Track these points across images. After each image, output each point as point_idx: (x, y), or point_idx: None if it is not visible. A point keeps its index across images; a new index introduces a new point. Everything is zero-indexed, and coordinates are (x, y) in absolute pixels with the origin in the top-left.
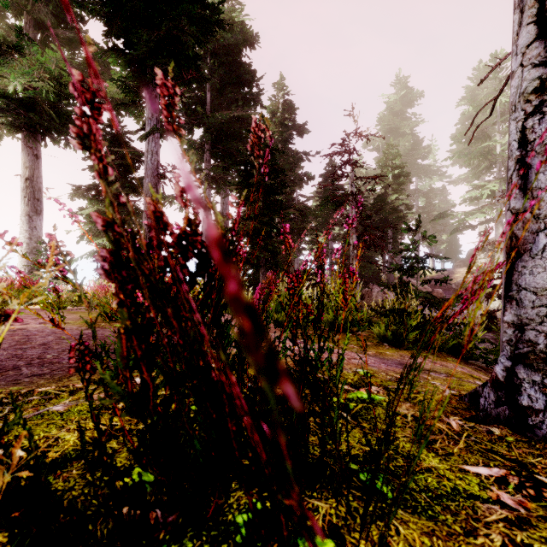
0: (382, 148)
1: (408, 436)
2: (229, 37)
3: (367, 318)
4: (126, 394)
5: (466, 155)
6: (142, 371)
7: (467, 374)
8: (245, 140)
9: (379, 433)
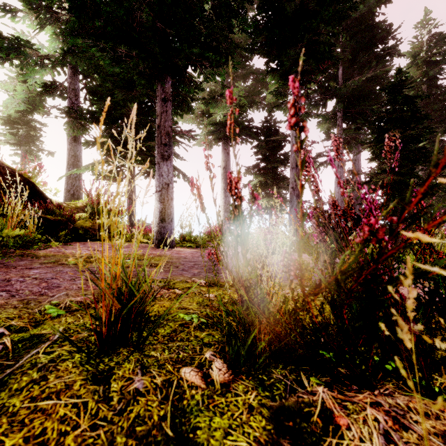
0: None
1: None
2: (361, 8)
3: None
4: (322, 276)
5: None
6: (328, 269)
7: None
8: (379, 96)
9: None
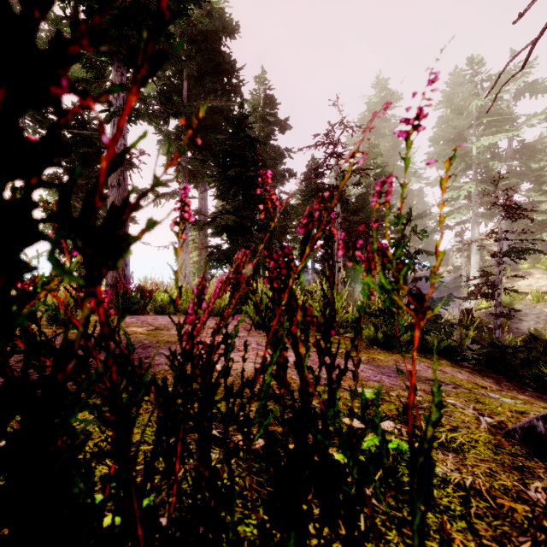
0: (363, 148)
1: (486, 544)
2: (207, 22)
3: (352, 318)
4: None
5: (444, 157)
6: None
7: (472, 383)
8: (225, 133)
9: (436, 541)
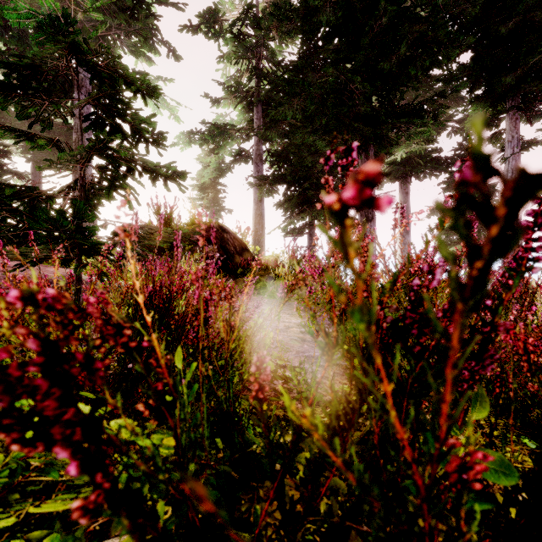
0: None
1: None
2: None
3: None
4: None
5: None
6: None
7: None
8: None
9: None
